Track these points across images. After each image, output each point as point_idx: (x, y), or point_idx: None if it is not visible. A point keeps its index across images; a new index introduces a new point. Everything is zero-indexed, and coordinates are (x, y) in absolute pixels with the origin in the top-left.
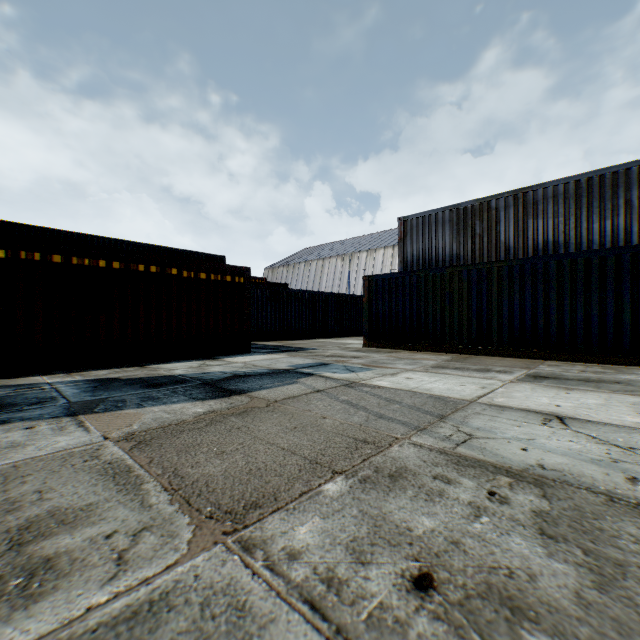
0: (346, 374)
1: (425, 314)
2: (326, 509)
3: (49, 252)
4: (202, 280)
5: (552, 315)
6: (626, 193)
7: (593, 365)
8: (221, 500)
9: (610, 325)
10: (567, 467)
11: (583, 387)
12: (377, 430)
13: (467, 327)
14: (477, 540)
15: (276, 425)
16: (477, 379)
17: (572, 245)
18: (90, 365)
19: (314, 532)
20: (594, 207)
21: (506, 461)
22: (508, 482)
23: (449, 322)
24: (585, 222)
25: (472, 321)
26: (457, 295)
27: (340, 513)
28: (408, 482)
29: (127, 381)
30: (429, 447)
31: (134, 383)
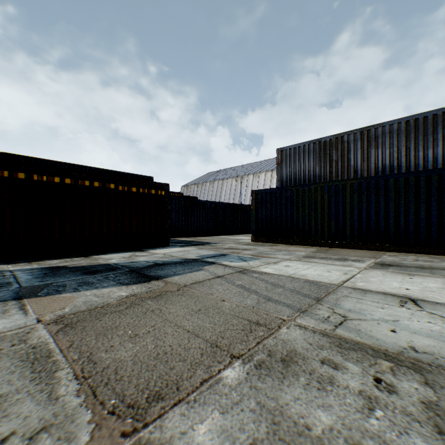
0: (240, 263)
1: (296, 218)
2: (225, 401)
3: (15, 170)
4: (133, 193)
5: (390, 218)
6: (443, 130)
7: (422, 255)
8: (126, 390)
9: (434, 226)
10: (436, 349)
11: (421, 273)
12: (267, 312)
13: (327, 227)
14: (378, 442)
15: (184, 307)
16: (339, 266)
17: (403, 168)
18: (47, 256)
19: (213, 432)
20: (419, 140)
21: (381, 343)
22: (389, 367)
23: (314, 224)
24: (413, 151)
25: (331, 223)
26: (320, 204)
27: (239, 406)
28: (299, 367)
29: (72, 269)
30: (312, 329)
31: (77, 270)
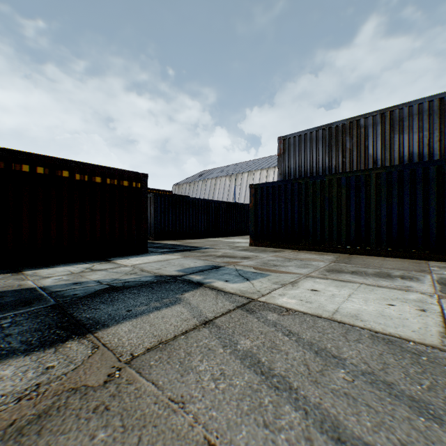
0: (240, 283)
1: (305, 217)
2: None
3: None
4: (97, 184)
5: (432, 218)
6: None
7: None
8: None
9: None
10: None
11: None
12: None
13: (345, 229)
14: None
15: None
16: (394, 291)
17: (436, 156)
18: None
19: None
20: None
21: None
22: None
23: (328, 224)
24: None
25: (350, 223)
26: (336, 200)
27: None
28: None
29: None
30: None
31: None
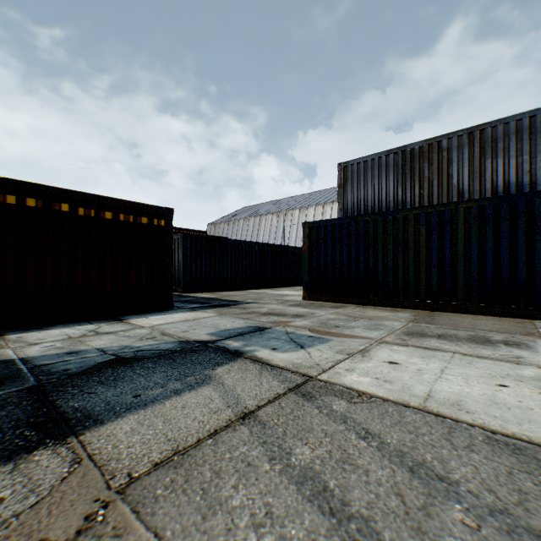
0: (292, 353)
1: (374, 264)
2: None
3: None
4: (107, 220)
5: (537, 264)
6: None
7: None
8: None
9: None
10: None
11: None
12: None
13: (425, 278)
14: None
15: None
16: (502, 364)
17: (539, 186)
18: None
19: None
20: None
21: None
22: None
23: (403, 273)
24: None
25: (431, 272)
26: (413, 242)
27: None
28: None
29: None
30: None
31: None
